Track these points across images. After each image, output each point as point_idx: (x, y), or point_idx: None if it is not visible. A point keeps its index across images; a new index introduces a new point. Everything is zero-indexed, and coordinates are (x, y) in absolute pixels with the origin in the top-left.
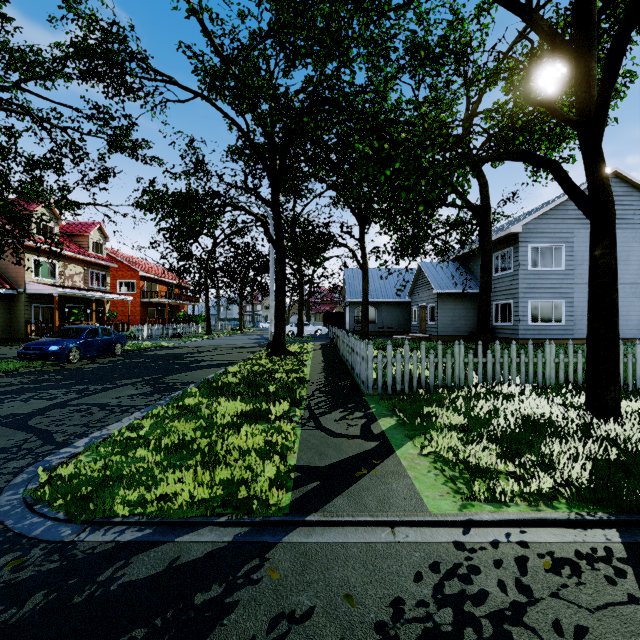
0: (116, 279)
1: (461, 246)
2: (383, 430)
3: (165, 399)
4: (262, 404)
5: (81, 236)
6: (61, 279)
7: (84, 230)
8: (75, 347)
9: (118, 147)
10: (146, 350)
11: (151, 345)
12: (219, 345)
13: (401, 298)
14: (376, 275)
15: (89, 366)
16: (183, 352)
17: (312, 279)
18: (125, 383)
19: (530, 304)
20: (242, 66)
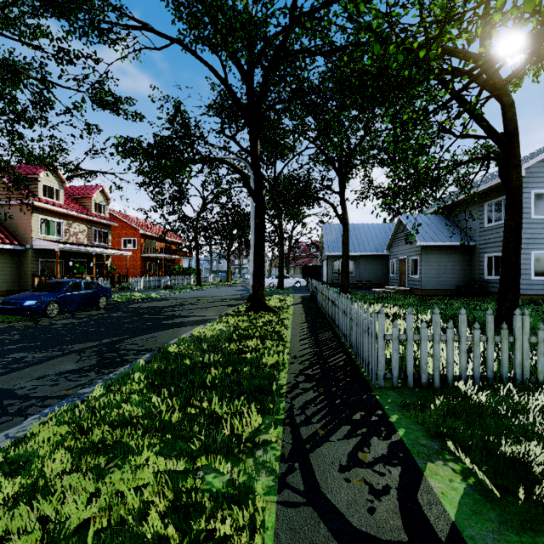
0: (121, 237)
1: (462, 190)
2: (453, 522)
3: (96, 383)
4: (218, 409)
5: (85, 198)
6: (66, 236)
7: (88, 193)
8: (53, 301)
9: (100, 102)
10: (133, 302)
11: (140, 297)
12: (203, 297)
13: (378, 251)
14: (353, 230)
15: (62, 322)
16: (165, 305)
17: (291, 235)
18: (74, 349)
19: (533, 256)
20: (217, 0)
